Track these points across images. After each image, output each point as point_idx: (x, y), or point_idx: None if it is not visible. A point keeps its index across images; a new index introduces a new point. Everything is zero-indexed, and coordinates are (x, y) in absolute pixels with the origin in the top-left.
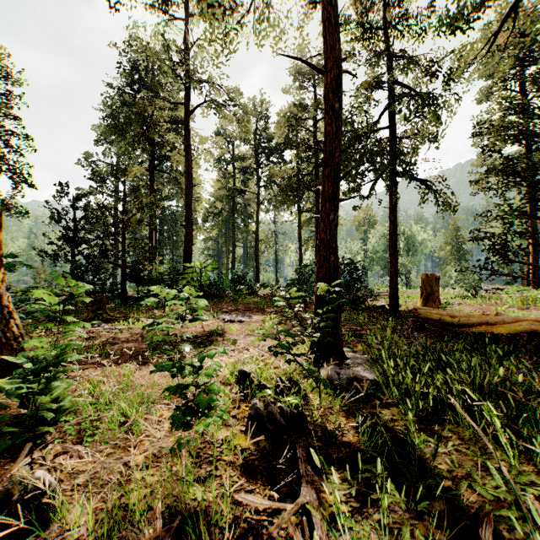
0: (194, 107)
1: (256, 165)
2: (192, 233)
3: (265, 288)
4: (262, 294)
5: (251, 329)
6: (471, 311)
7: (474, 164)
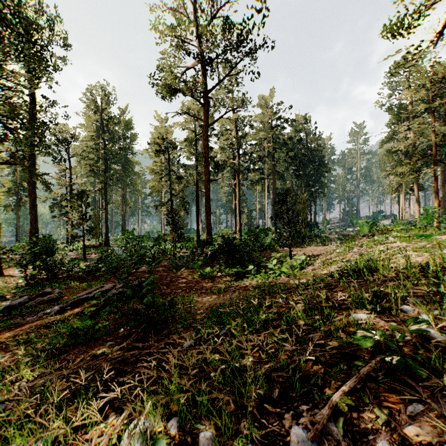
0: None
1: None
2: None
3: None
4: None
5: None
6: None
7: None
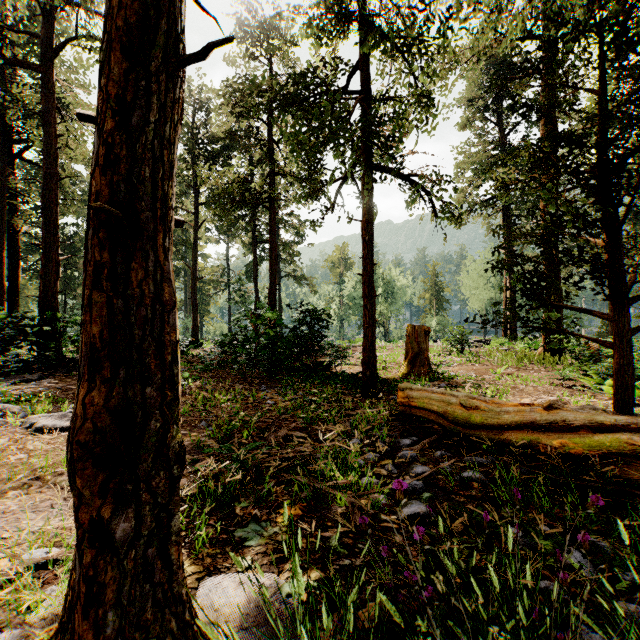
0: (59, 44)
1: (193, 173)
2: (58, 257)
3: (197, 347)
4: (193, 355)
5: (45, 464)
6: (468, 377)
7: (456, 200)
